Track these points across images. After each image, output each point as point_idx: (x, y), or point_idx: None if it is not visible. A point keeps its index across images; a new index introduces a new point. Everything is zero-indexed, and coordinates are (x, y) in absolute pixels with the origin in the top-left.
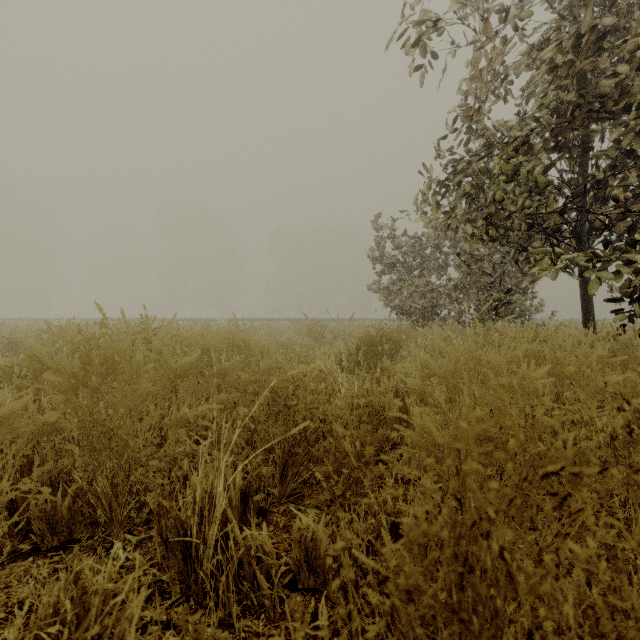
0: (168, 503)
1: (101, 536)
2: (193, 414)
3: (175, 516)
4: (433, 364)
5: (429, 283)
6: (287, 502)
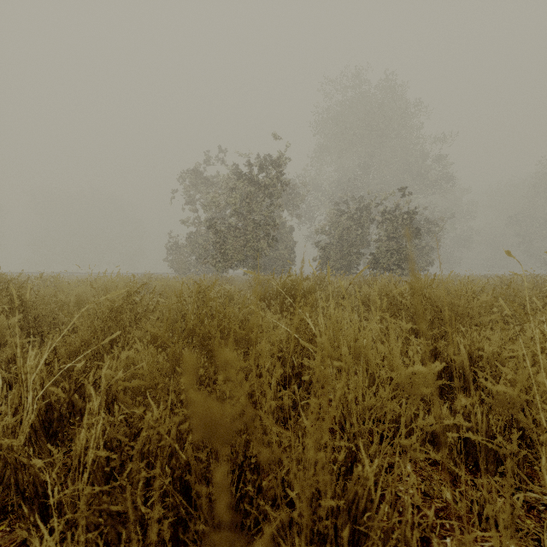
0: None
1: None
2: None
3: None
4: None
5: (187, 260)
6: None
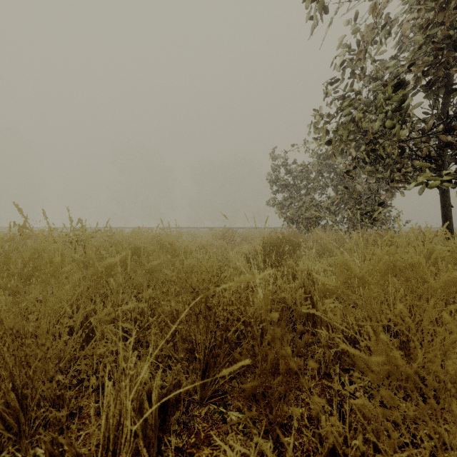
0: (65, 440)
1: (10, 451)
2: (117, 313)
3: (74, 456)
4: (353, 265)
5: (313, 200)
6: (208, 402)
